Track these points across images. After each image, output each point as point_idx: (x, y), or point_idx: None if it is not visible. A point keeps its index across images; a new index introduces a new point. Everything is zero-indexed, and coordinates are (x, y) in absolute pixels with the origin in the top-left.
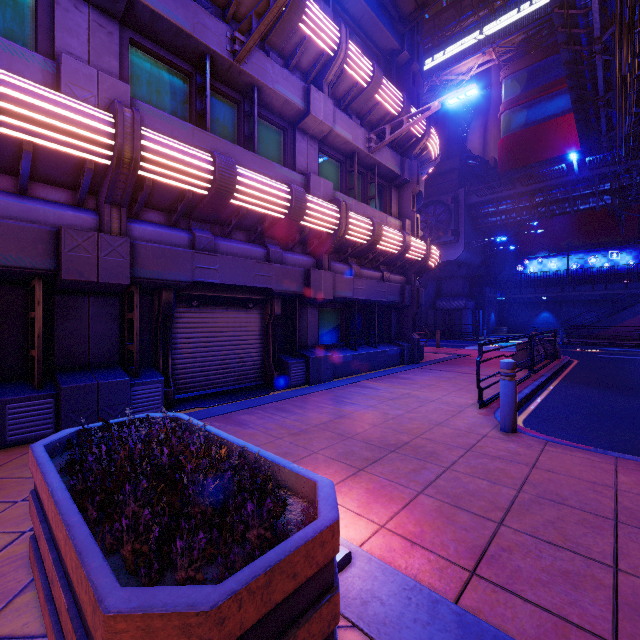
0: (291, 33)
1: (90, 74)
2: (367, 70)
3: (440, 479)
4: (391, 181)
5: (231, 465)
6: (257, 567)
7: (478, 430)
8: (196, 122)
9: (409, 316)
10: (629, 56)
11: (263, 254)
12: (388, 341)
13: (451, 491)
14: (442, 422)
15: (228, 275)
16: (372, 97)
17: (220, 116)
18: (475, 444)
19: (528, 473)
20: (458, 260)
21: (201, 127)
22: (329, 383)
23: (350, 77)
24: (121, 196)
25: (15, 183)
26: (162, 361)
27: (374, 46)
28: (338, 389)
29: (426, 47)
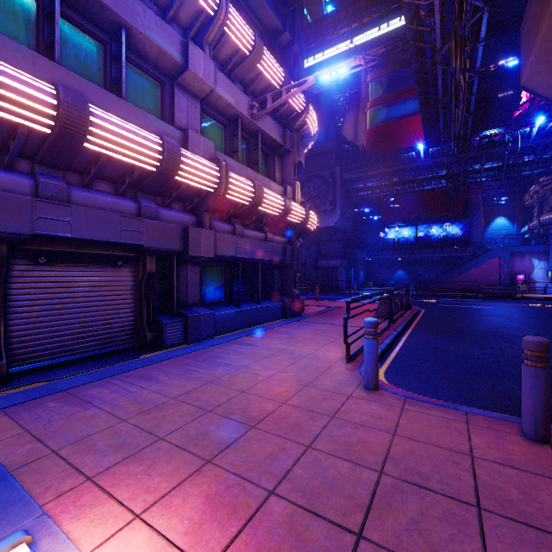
0: None
1: None
2: (249, 38)
3: (298, 465)
4: (274, 150)
5: None
6: None
7: (344, 389)
8: (44, 52)
9: (290, 274)
10: (462, 63)
11: (134, 208)
12: (272, 297)
13: (308, 484)
14: (311, 382)
15: (85, 229)
16: (254, 66)
17: (80, 53)
18: (340, 408)
19: (390, 444)
20: (335, 226)
21: (51, 59)
22: (209, 341)
23: (232, 42)
24: None
25: None
26: None
27: (258, 22)
28: (216, 348)
29: (310, 46)
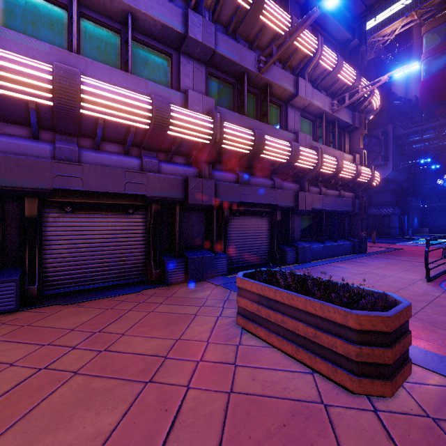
0: (288, 48)
1: (199, 97)
2: (333, 60)
3: (417, 314)
4: (345, 129)
5: (346, 285)
6: (395, 310)
7: (431, 293)
8: (237, 111)
9: (358, 221)
10: None
11: (271, 184)
12: (342, 238)
13: (427, 320)
14: (403, 288)
15: (256, 197)
16: (335, 76)
17: (247, 104)
18: (433, 300)
19: None
20: (387, 178)
21: (240, 113)
22: (310, 263)
23: (322, 66)
24: (210, 158)
25: (166, 156)
26: (223, 246)
27: (333, 40)
28: (318, 267)
29: None
